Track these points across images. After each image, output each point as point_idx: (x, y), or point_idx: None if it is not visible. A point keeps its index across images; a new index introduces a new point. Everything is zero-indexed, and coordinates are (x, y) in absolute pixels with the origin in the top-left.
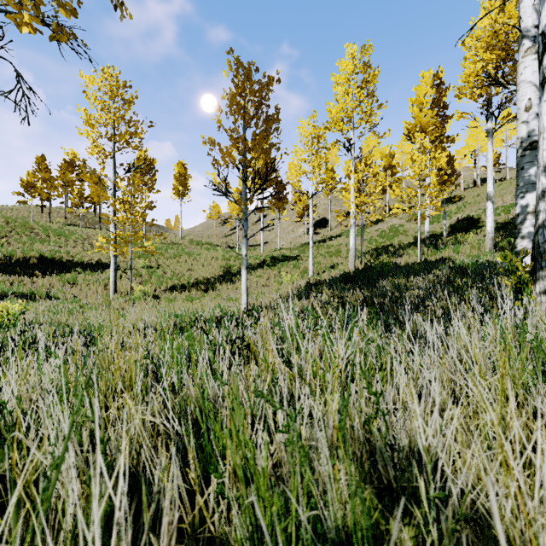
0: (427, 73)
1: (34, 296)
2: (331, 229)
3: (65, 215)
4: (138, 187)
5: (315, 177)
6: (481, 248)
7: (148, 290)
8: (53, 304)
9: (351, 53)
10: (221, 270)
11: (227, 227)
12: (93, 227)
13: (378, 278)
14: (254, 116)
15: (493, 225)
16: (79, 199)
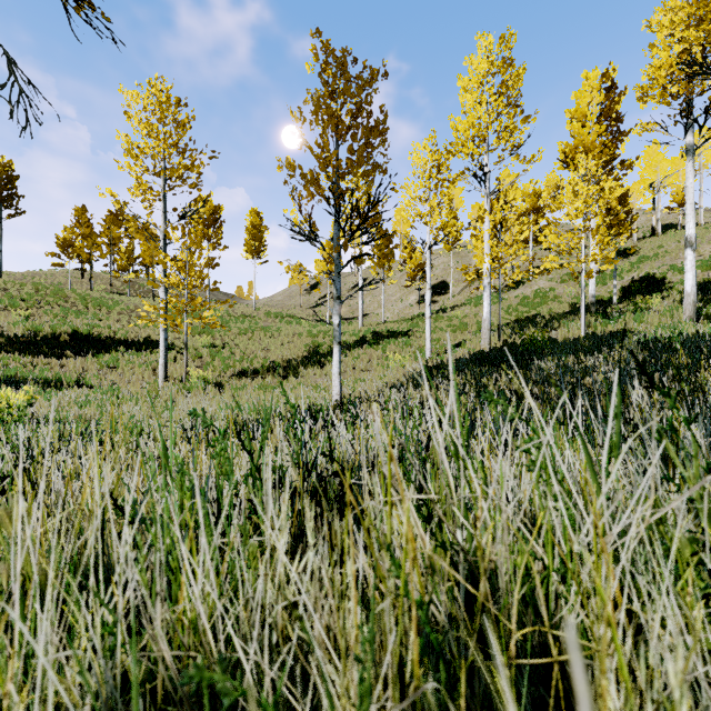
0: (593, 73)
1: (61, 383)
2: (453, 296)
3: (110, 281)
4: (196, 238)
5: (434, 220)
6: (675, 317)
7: (209, 376)
8: (83, 393)
9: (486, 46)
10: (306, 349)
11: (315, 295)
12: (145, 296)
13: (530, 358)
14: (351, 126)
15: (695, 283)
16: (127, 260)
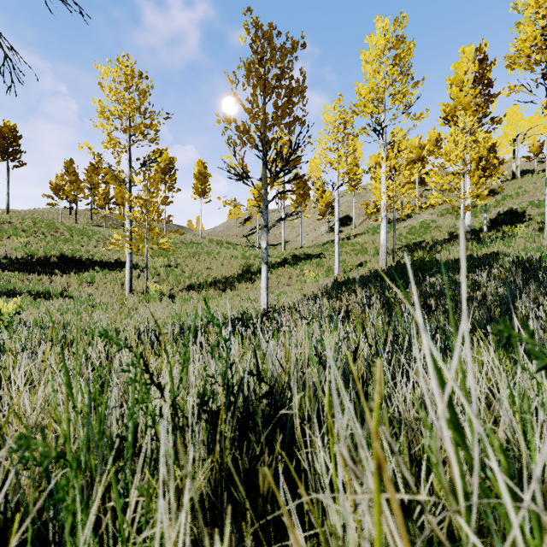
0: (468, 48)
1: (49, 295)
2: (355, 227)
3: (91, 216)
4: (154, 181)
5: (341, 165)
6: (536, 242)
7: (164, 289)
8: (65, 303)
9: (383, 26)
10: (240, 268)
11: (247, 227)
12: (117, 228)
13: (422, 275)
14: (275, 87)
15: None
16: (104, 200)
